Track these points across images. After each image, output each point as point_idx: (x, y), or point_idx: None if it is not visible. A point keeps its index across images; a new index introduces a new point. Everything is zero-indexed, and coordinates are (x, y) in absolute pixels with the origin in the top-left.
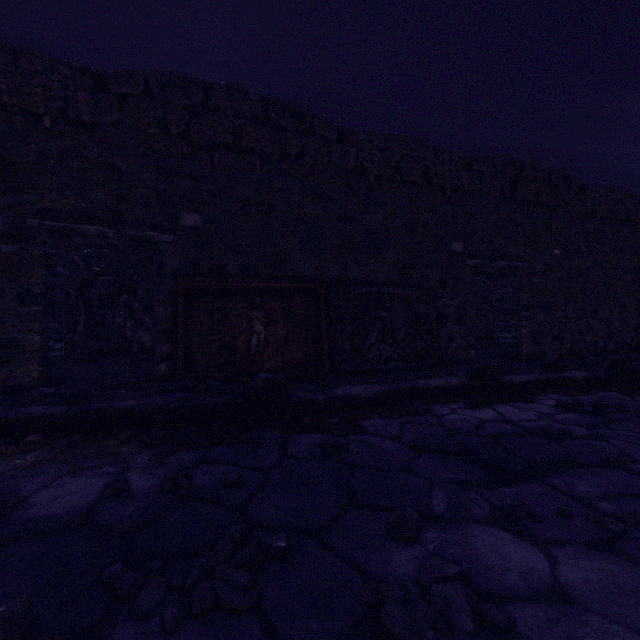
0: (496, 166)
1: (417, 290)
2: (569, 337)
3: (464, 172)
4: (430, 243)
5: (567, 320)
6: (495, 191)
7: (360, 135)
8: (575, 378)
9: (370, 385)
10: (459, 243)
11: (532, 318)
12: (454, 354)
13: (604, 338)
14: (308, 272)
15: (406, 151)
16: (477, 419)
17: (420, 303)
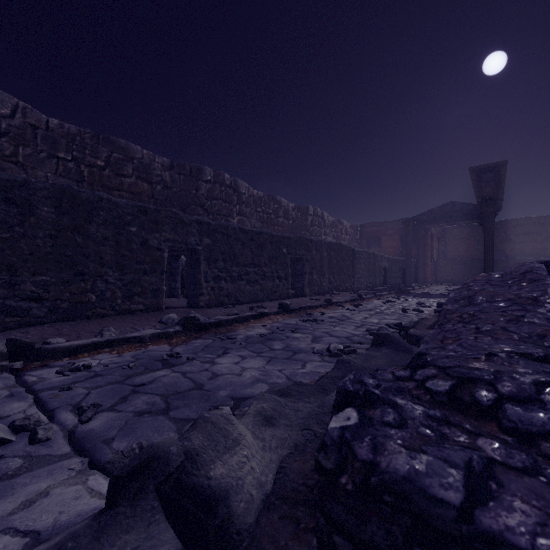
0: None
1: None
2: None
3: None
4: None
5: None
6: None
7: None
8: None
9: None
10: None
11: None
12: None
13: None
14: None
15: None
16: None
17: None
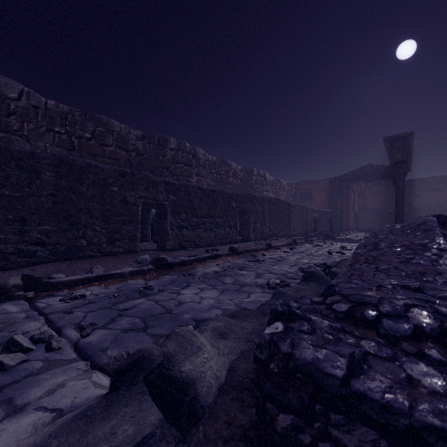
0: None
1: None
2: None
3: None
4: None
5: None
6: None
7: None
8: None
9: None
10: None
11: None
12: None
13: None
14: None
15: None
16: None
17: None
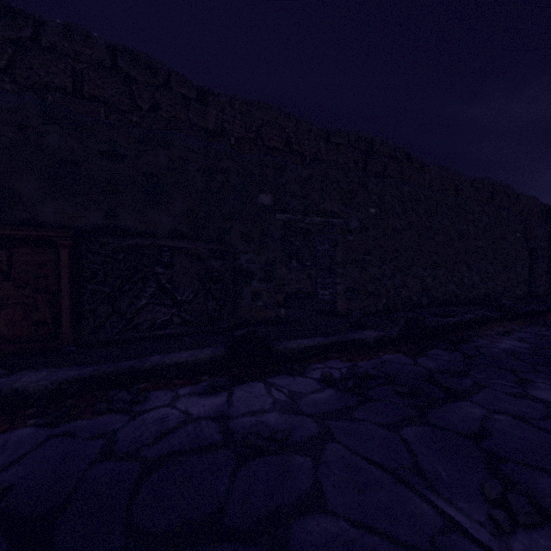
0: (350, 140)
1: (208, 243)
2: (385, 293)
3: (322, 143)
4: (232, 193)
5: (383, 277)
6: (350, 162)
7: (221, 97)
8: (365, 339)
9: (69, 368)
10: (268, 195)
11: (347, 275)
12: (260, 314)
13: (418, 293)
14: (52, 217)
15: (267, 117)
16: (184, 416)
17: (213, 258)
